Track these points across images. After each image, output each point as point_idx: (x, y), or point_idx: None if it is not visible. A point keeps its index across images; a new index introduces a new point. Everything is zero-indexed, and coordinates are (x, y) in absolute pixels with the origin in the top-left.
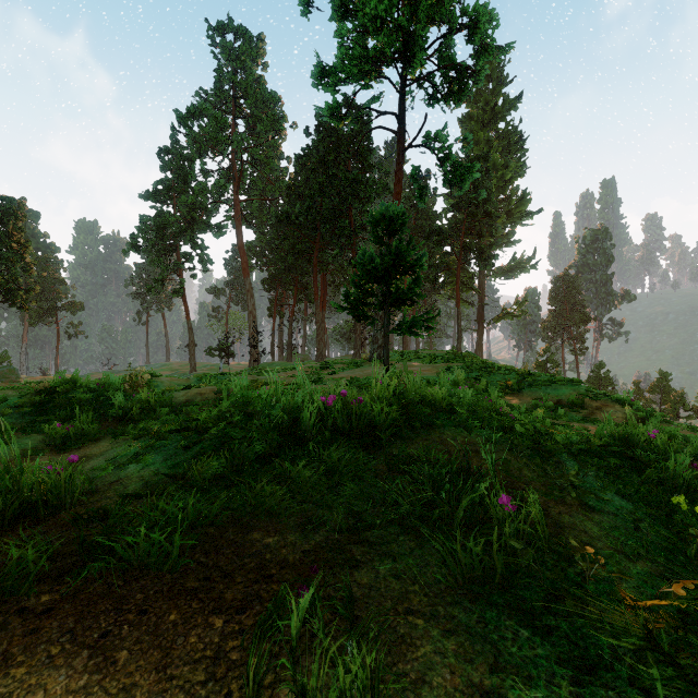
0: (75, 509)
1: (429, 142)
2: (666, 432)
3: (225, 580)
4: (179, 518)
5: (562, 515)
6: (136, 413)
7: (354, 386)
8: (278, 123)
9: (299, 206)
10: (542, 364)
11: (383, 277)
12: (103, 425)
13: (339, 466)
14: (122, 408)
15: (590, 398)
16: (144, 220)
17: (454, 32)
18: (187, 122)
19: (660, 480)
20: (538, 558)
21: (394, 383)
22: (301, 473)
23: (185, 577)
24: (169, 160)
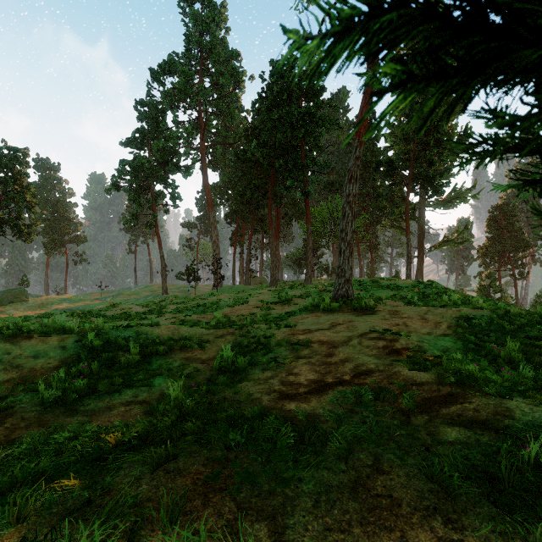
0: None
1: None
2: None
3: None
4: None
5: None
6: None
7: None
8: (238, 76)
9: (254, 144)
10: (485, 289)
11: None
12: None
13: None
14: None
15: None
16: (123, 164)
17: None
18: (158, 77)
19: None
20: None
21: None
22: None
23: None
24: (144, 111)
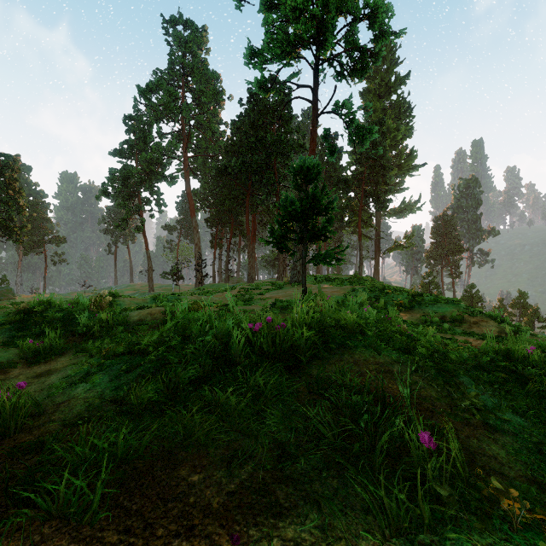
0: (19, 435)
1: (337, 109)
2: (535, 345)
3: (145, 533)
4: (105, 459)
5: (470, 438)
6: (97, 331)
7: (278, 308)
8: (218, 96)
9: (234, 161)
10: (426, 285)
11: (301, 217)
12: (70, 340)
13: (264, 390)
14: (86, 326)
15: (468, 315)
16: (112, 172)
17: (358, 20)
18: (146, 95)
19: (542, 393)
20: (460, 498)
21: (312, 310)
22: (229, 399)
23: (105, 528)
24: (132, 125)
